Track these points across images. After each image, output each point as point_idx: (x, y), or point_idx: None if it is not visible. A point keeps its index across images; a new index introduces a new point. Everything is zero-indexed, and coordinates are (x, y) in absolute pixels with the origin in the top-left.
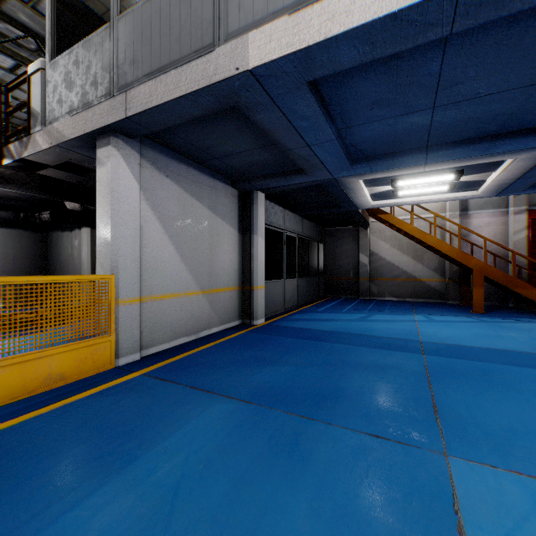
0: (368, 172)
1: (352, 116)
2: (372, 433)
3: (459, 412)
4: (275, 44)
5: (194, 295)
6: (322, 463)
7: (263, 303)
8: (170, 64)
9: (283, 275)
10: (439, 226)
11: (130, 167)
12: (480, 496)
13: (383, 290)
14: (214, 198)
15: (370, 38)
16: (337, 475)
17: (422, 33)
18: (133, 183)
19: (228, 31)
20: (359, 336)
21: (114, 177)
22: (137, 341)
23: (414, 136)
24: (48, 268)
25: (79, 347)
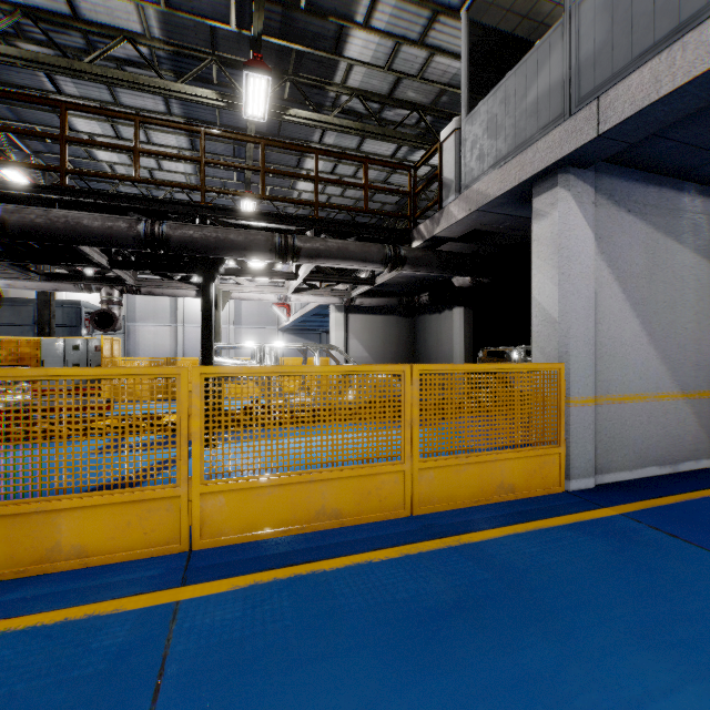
0: None
1: None
2: None
3: None
4: None
5: (669, 399)
6: None
7: None
8: (705, 7)
9: None
10: None
11: (581, 211)
12: None
13: None
14: (702, 232)
15: None
16: None
17: None
18: (585, 232)
19: None
20: None
21: (562, 229)
22: (590, 460)
23: None
24: (415, 355)
25: (528, 455)
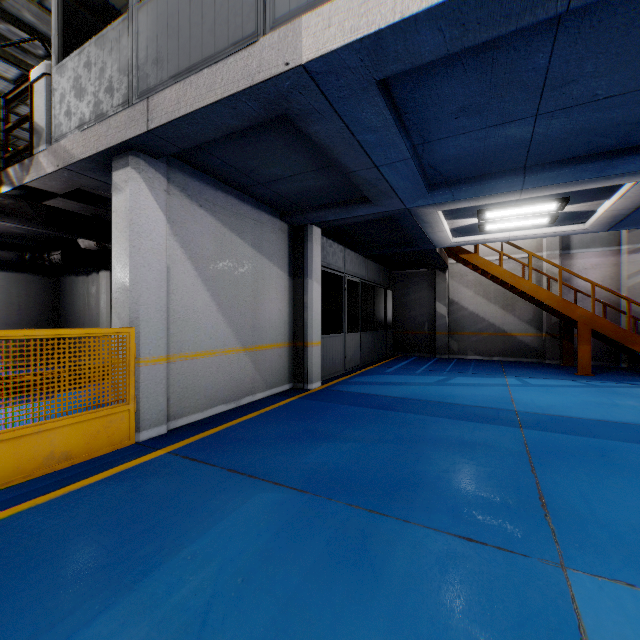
0: (449, 200)
1: (431, 128)
2: (462, 535)
3: (574, 506)
4: (336, 30)
5: (234, 353)
6: (399, 577)
7: (319, 363)
8: (202, 61)
9: (343, 329)
10: (534, 268)
11: (154, 194)
12: (616, 628)
13: (466, 346)
14: (259, 234)
15: (460, 18)
16: (420, 595)
17: (529, 10)
18: (158, 214)
19: (275, 16)
20: (438, 404)
21: (134, 206)
22: (163, 410)
23: (509, 154)
24: (60, 320)
25: (89, 418)
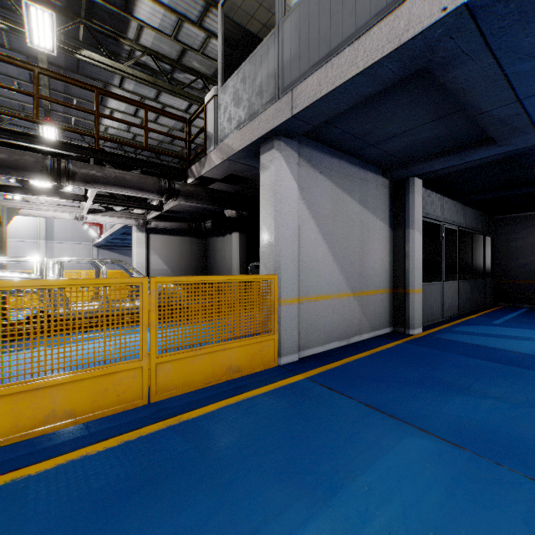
0: None
1: None
2: None
3: None
4: None
5: (345, 297)
6: None
7: (420, 310)
8: (342, 43)
9: (441, 277)
10: None
11: (289, 168)
12: None
13: None
14: (365, 191)
15: None
16: None
17: None
18: (292, 184)
19: None
20: None
21: (276, 179)
22: (296, 341)
23: None
24: (207, 268)
25: (250, 342)
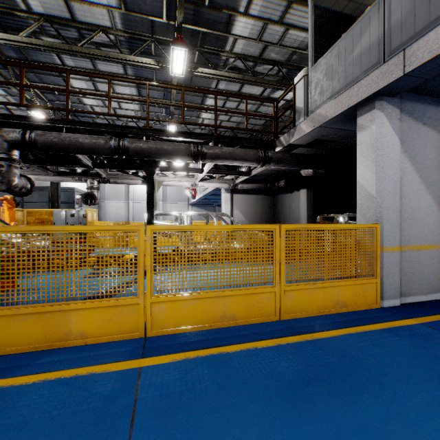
0: None
1: None
2: None
3: None
4: None
5: None
6: None
7: None
8: None
9: None
10: None
11: (391, 124)
12: None
13: None
14: None
15: None
16: None
17: None
18: (393, 138)
19: None
20: None
21: (378, 136)
22: (397, 287)
23: None
24: (275, 219)
25: (355, 283)
